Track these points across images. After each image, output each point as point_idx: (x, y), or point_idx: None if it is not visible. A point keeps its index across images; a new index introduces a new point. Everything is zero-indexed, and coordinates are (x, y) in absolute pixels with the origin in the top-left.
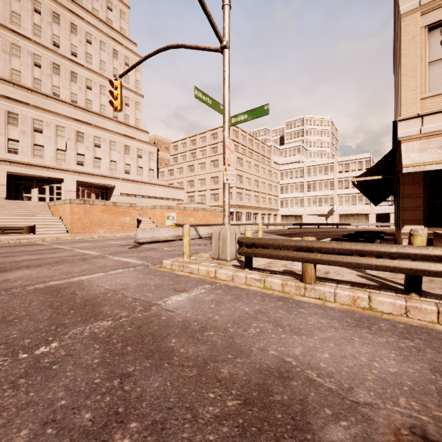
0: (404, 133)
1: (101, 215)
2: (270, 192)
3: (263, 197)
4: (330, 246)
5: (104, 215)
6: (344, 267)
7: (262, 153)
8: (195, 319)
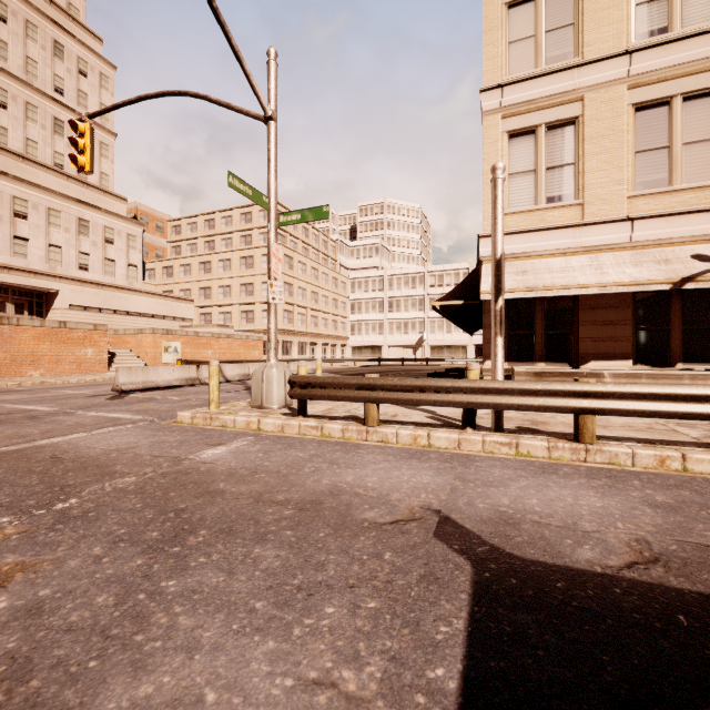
0: (485, 252)
1: (34, 344)
2: (335, 311)
3: (325, 318)
4: (392, 382)
5: (42, 345)
6: (415, 410)
7: (323, 251)
8: (242, 467)
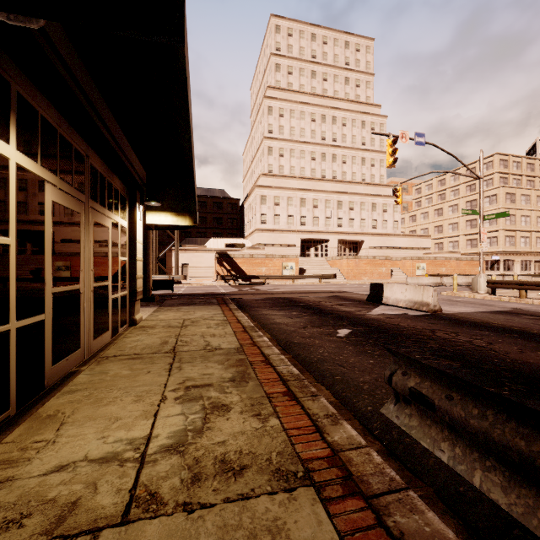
0: None
1: (365, 266)
2: None
3: None
4: (530, 283)
5: (367, 267)
6: None
7: None
8: (467, 301)
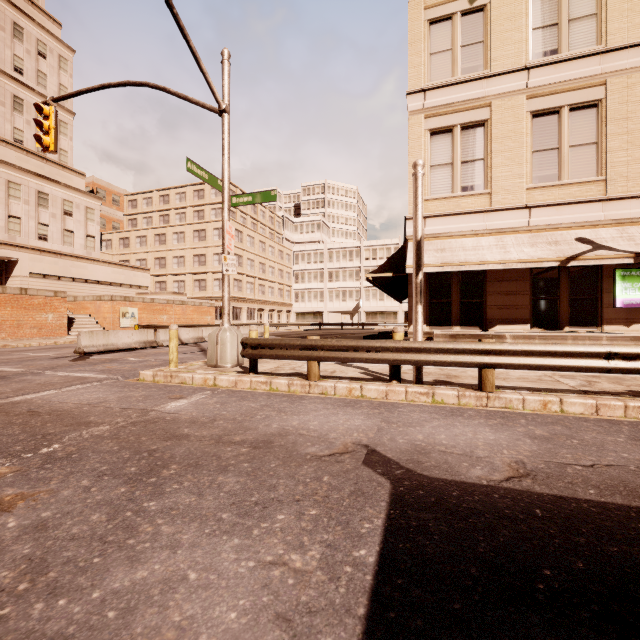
0: (411, 232)
1: None
2: (281, 280)
3: (271, 286)
4: (331, 343)
5: (3, 311)
6: (351, 367)
7: (270, 226)
8: (203, 416)
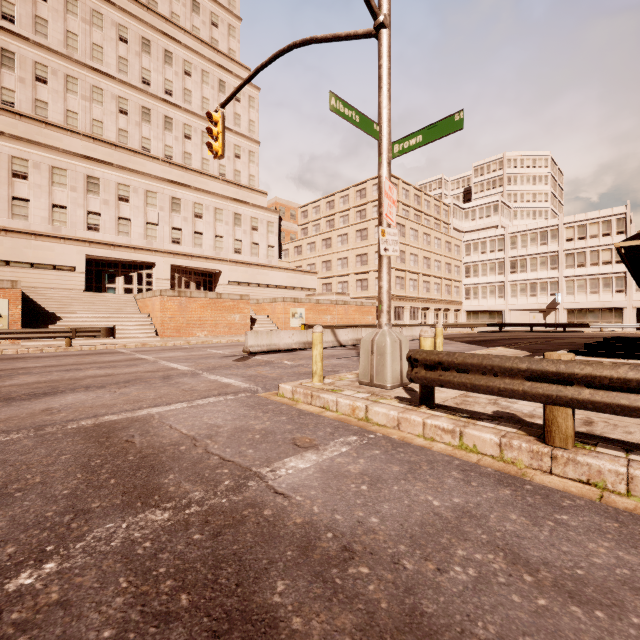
0: None
1: (201, 311)
2: (448, 275)
3: (437, 283)
4: (616, 373)
5: (205, 312)
6: None
7: (435, 216)
8: (329, 522)
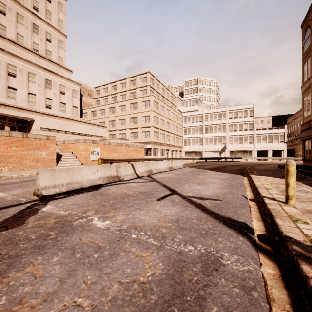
0: None
1: (4, 148)
2: (177, 132)
3: (172, 136)
4: None
5: (9, 149)
6: None
7: (171, 101)
8: None
